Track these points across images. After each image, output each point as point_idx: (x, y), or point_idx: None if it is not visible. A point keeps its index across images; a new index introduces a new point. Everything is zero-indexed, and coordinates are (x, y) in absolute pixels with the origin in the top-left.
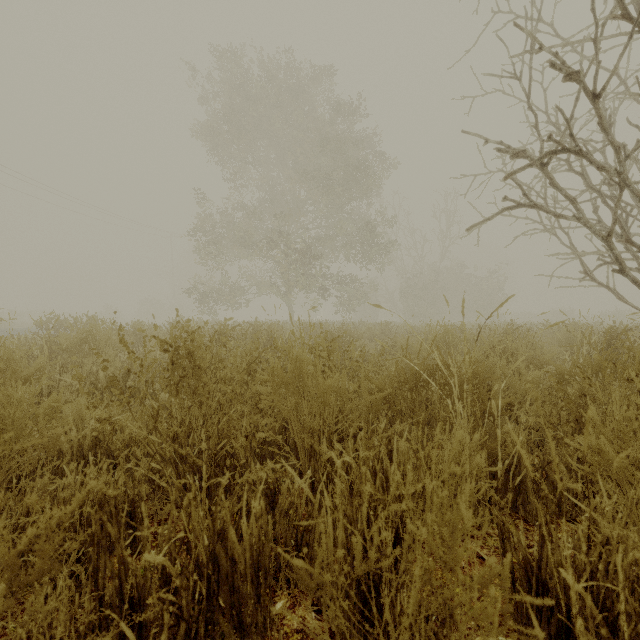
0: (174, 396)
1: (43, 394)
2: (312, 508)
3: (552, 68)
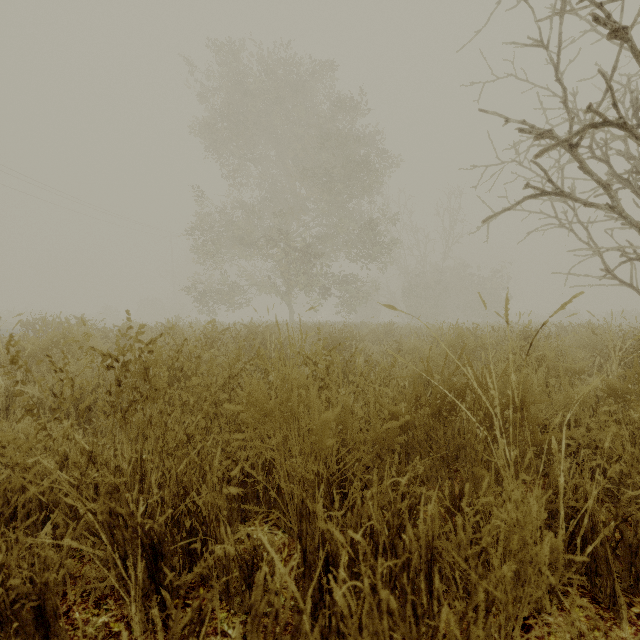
0: (121, 427)
1: (1, 408)
2: (300, 618)
3: (595, 22)
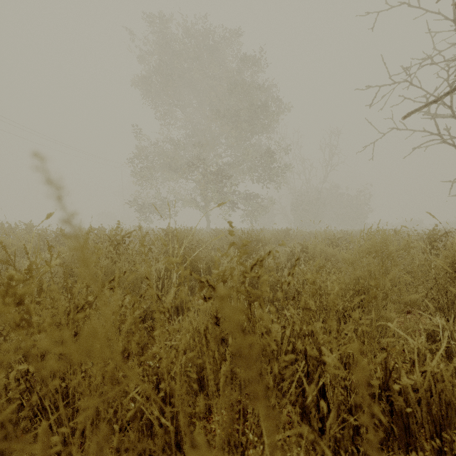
0: None
1: None
2: None
3: None
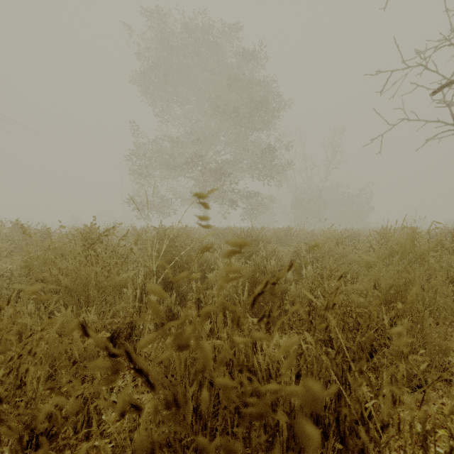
0: None
1: None
2: None
3: None
